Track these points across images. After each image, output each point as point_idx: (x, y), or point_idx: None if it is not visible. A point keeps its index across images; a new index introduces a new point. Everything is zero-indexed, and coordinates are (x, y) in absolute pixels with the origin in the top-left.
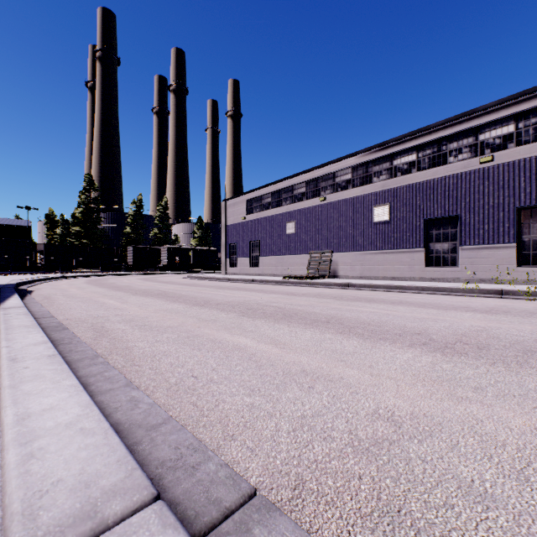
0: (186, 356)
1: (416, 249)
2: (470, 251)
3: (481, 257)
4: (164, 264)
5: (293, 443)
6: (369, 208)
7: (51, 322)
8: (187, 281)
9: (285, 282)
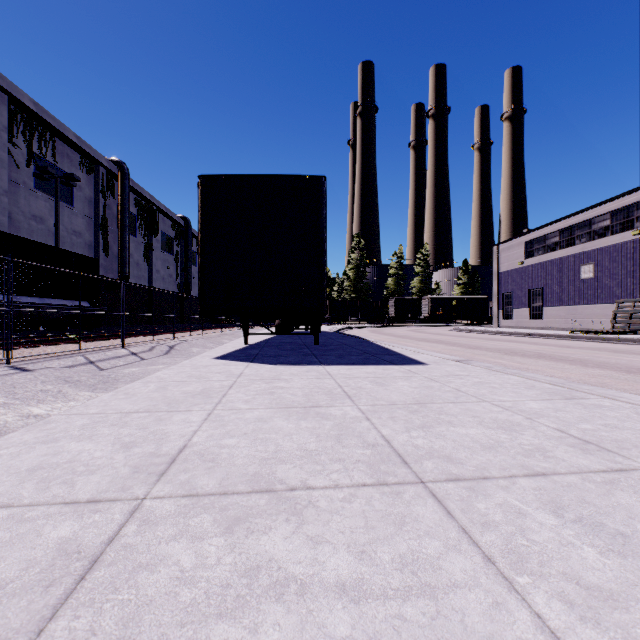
0: None
1: None
2: None
3: None
4: (425, 316)
5: None
6: None
7: None
8: (455, 333)
9: (570, 336)
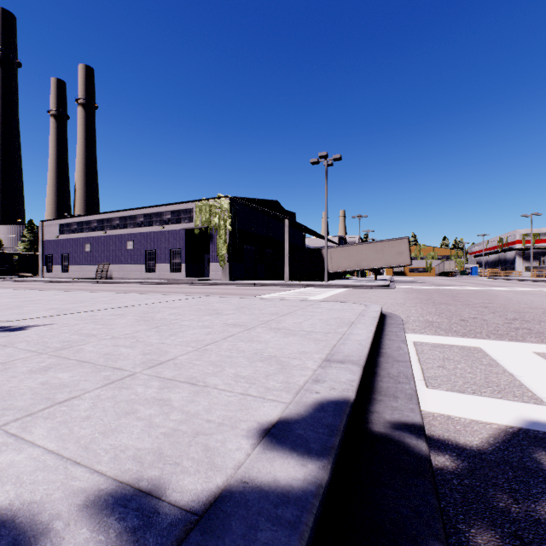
0: None
1: (143, 264)
2: (159, 266)
3: (162, 269)
4: None
5: None
6: (126, 241)
7: None
8: None
9: (70, 281)
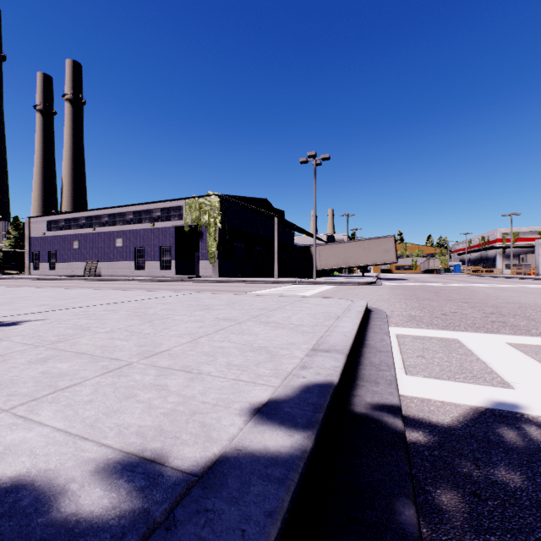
0: None
1: (132, 262)
2: (148, 263)
3: (151, 266)
4: None
5: None
6: (115, 239)
7: None
8: None
9: (57, 279)
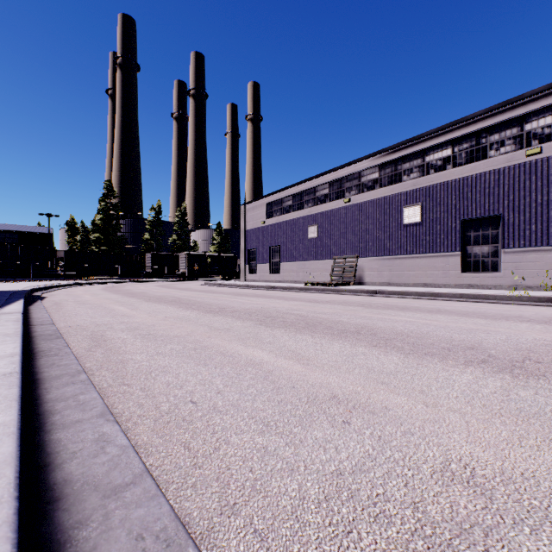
0: (188, 373)
1: (451, 253)
2: (514, 254)
3: (527, 261)
4: (183, 271)
5: (326, 525)
6: (398, 209)
7: (47, 330)
8: (204, 288)
9: (307, 289)
